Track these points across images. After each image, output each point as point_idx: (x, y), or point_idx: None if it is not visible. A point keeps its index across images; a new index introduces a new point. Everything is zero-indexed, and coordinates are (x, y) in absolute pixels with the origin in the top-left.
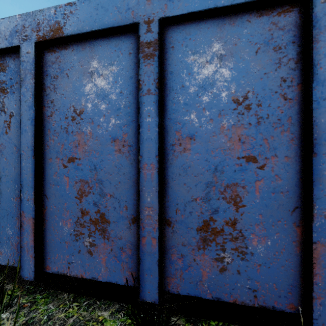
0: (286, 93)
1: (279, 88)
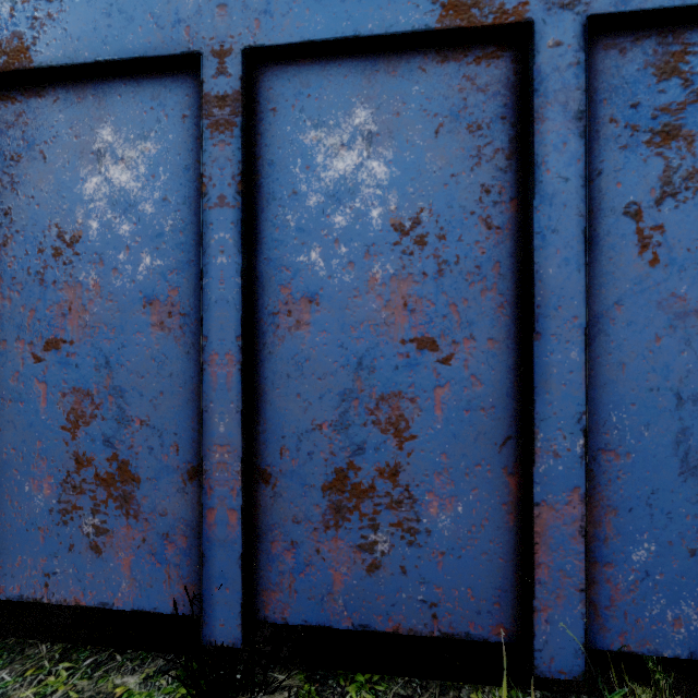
0: (491, 217)
1: (479, 206)
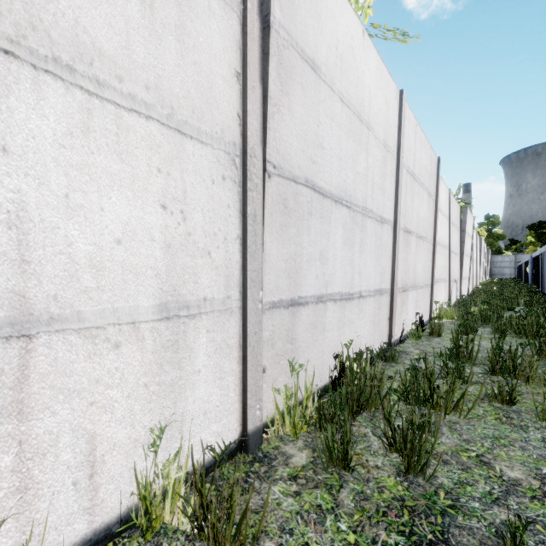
0: None
1: None
